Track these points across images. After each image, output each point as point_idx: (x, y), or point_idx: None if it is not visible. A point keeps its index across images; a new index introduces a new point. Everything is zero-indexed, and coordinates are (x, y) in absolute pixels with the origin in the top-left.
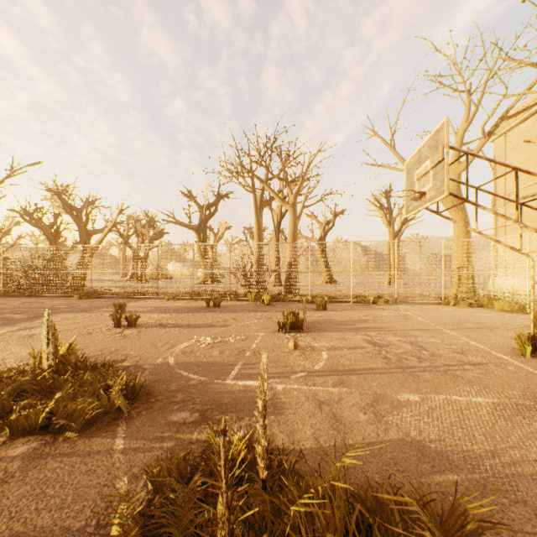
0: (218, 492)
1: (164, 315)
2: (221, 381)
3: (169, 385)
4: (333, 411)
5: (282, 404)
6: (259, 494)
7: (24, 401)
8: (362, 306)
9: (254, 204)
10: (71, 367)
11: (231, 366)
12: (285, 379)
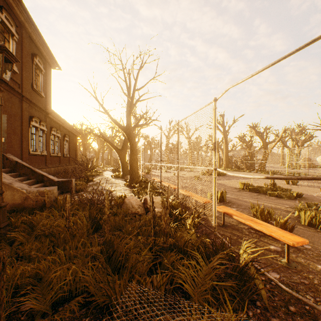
0: None
1: (311, 183)
2: None
3: (312, 198)
4: None
5: None
6: None
7: (269, 191)
8: None
9: None
10: (277, 188)
11: None
12: None
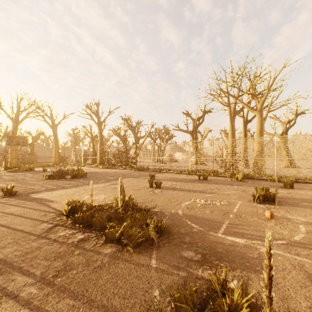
0: None
1: (174, 183)
2: (213, 233)
3: (179, 229)
4: None
5: None
6: None
7: (111, 223)
8: None
9: (229, 113)
10: (130, 208)
11: (219, 223)
12: None
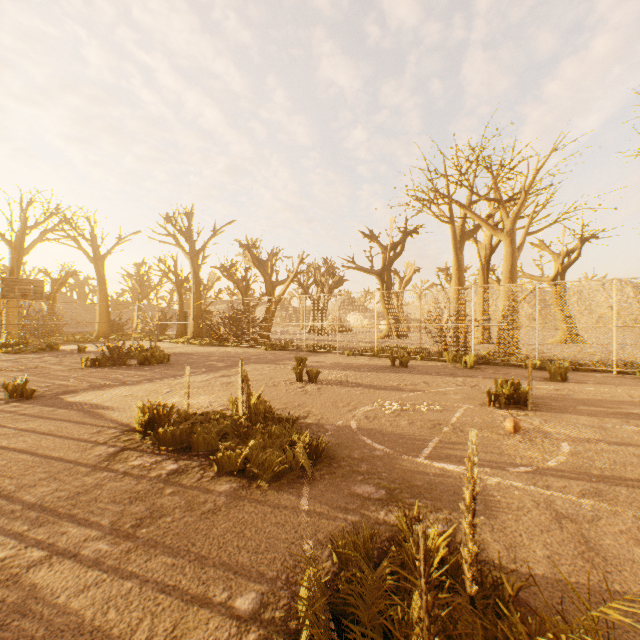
0: (411, 591)
1: (344, 373)
2: (410, 457)
3: (351, 451)
4: (582, 533)
5: (496, 504)
6: (466, 613)
7: (226, 443)
8: (635, 380)
9: (452, 237)
10: (261, 417)
11: (423, 441)
12: (500, 471)
